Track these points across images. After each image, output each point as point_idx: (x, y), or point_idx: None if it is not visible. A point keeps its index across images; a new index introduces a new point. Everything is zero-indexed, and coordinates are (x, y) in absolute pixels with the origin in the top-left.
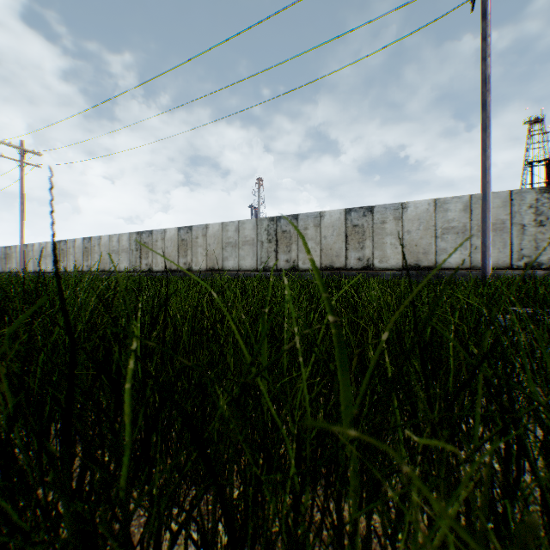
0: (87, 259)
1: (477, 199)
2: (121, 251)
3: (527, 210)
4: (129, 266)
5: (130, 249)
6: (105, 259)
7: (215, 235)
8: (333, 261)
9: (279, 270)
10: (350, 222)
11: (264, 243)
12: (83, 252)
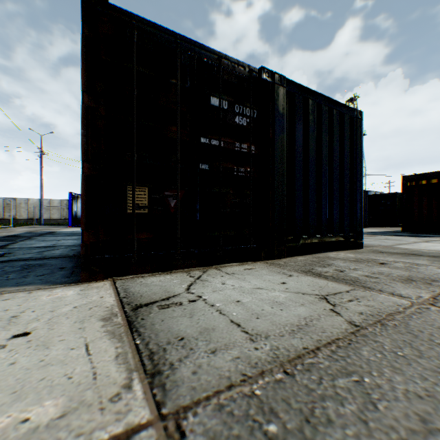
0: None
1: (53, 200)
2: None
3: (65, 205)
4: None
5: None
6: None
7: None
8: None
9: None
10: (7, 202)
11: None
12: None
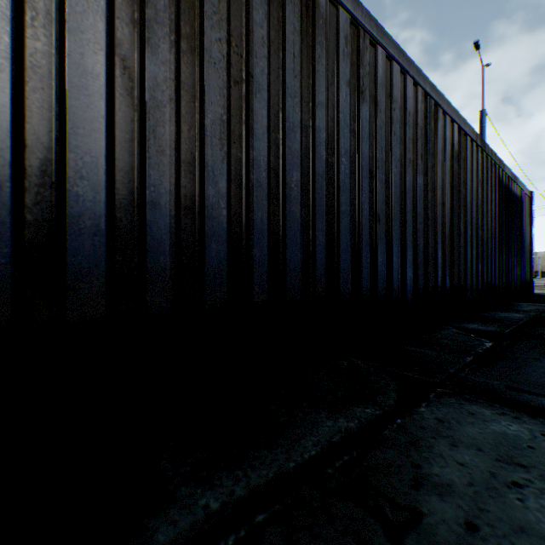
0: None
1: None
2: None
3: None
4: None
5: None
6: None
7: None
8: None
9: None
10: None
11: None
12: None
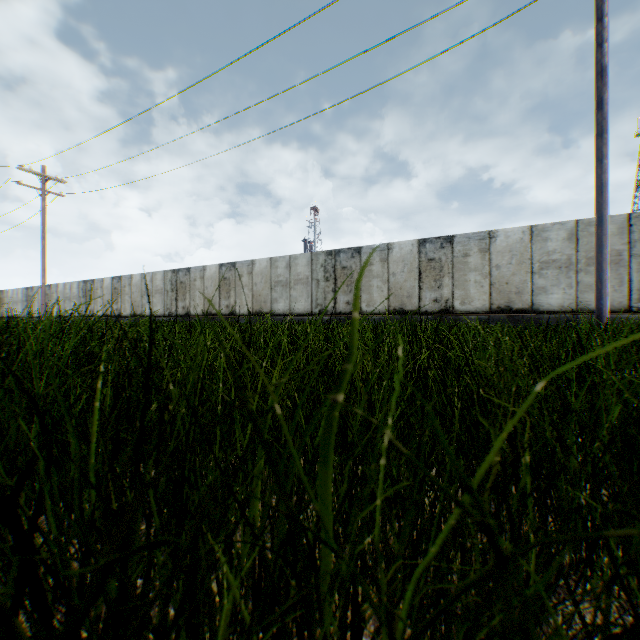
0: (116, 301)
1: (585, 225)
2: (155, 292)
3: None
4: (163, 310)
5: (164, 290)
6: (136, 302)
7: (262, 273)
8: (404, 303)
9: (338, 314)
10: (424, 255)
11: (320, 282)
12: (112, 293)
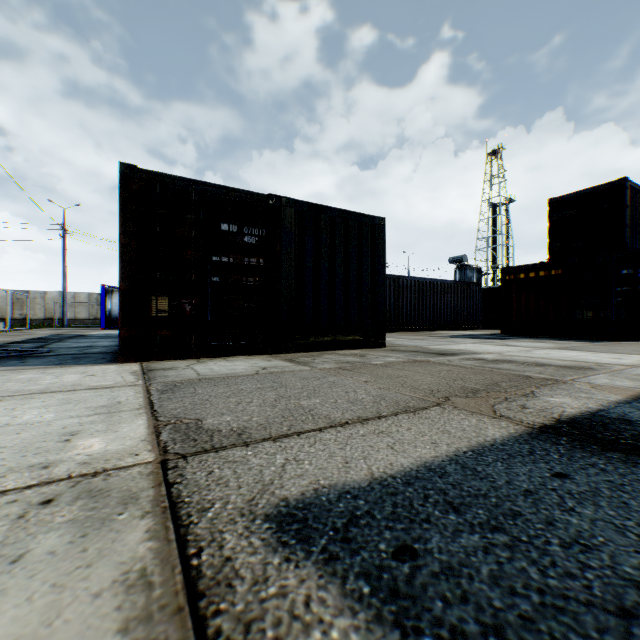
0: None
1: (78, 294)
2: None
3: (95, 300)
4: None
5: None
6: None
7: None
8: (6, 315)
9: None
10: (17, 296)
11: None
12: None
